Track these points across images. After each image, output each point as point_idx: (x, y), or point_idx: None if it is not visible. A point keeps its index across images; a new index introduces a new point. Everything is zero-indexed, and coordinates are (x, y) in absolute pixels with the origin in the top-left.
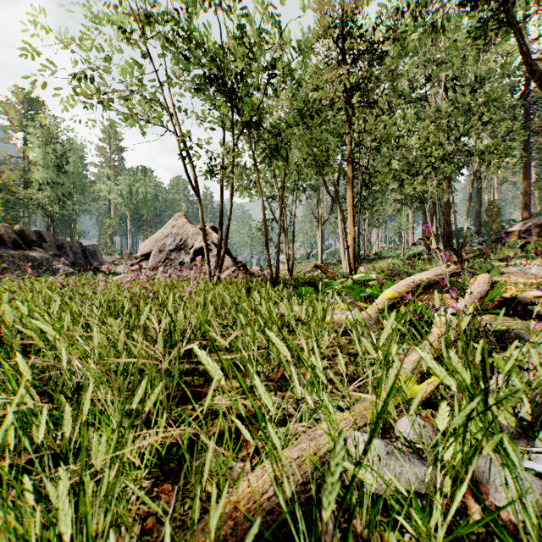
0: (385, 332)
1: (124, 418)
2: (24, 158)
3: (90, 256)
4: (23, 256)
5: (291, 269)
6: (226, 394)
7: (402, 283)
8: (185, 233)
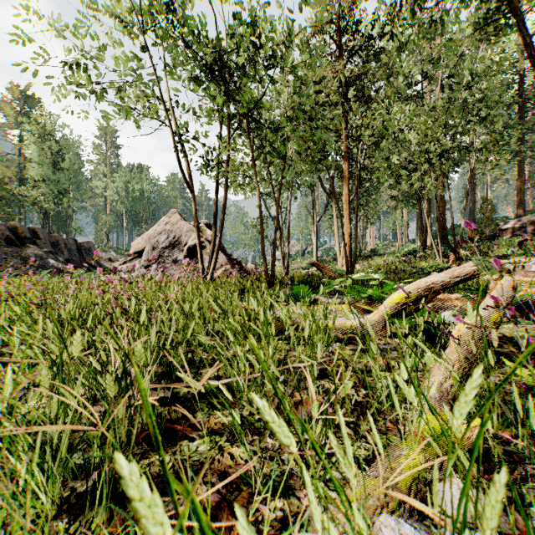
0: (463, 403)
1: (68, 479)
2: (20, 155)
3: (85, 253)
4: (16, 253)
5: (287, 267)
6: (208, 437)
7: (411, 285)
8: (178, 230)
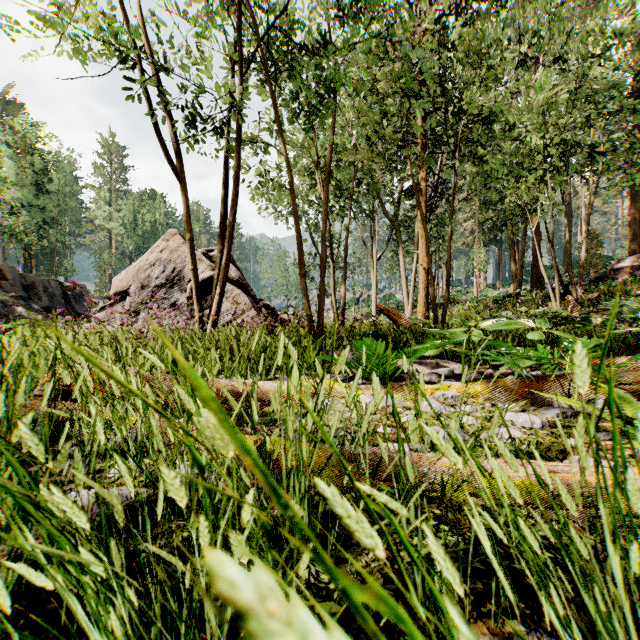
0: None
1: None
2: None
3: (73, 299)
4: None
5: (342, 314)
6: None
7: None
8: (179, 259)
